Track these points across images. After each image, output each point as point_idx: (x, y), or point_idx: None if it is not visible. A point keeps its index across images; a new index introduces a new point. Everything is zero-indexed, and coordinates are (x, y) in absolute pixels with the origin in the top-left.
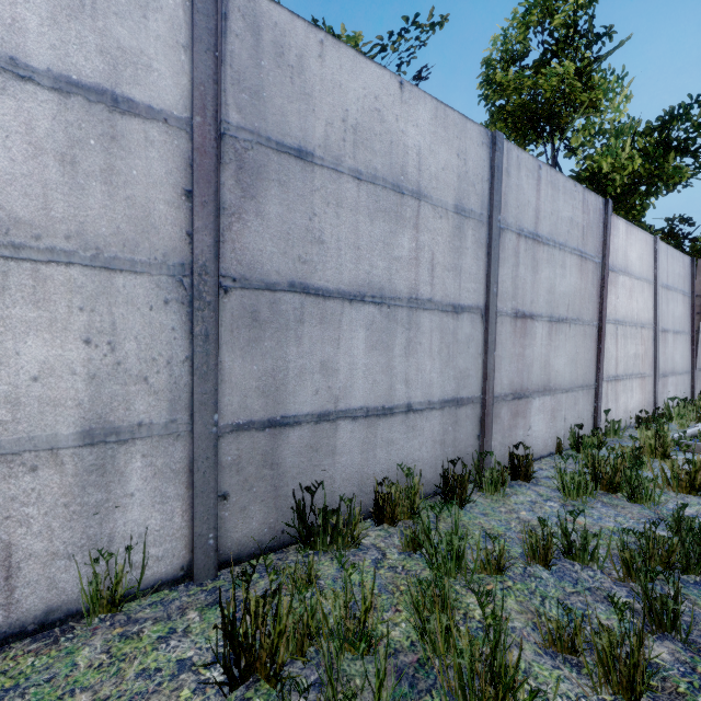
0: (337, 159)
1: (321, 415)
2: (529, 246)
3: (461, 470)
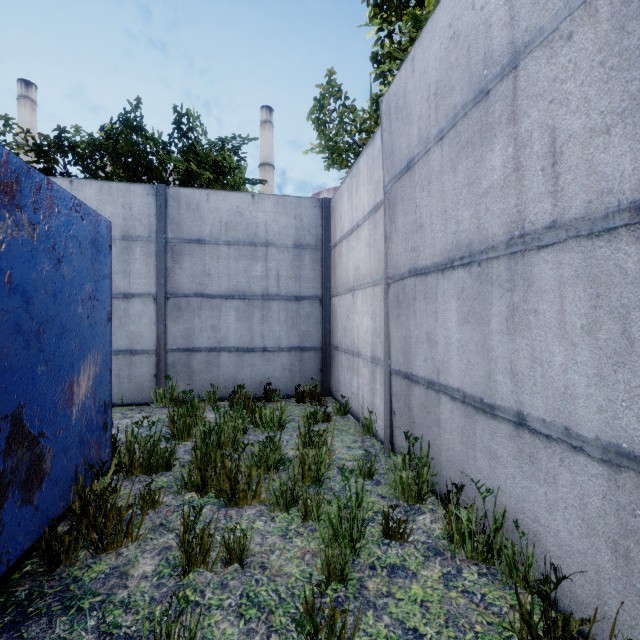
0: (426, 141)
1: (429, 382)
2: None
3: None
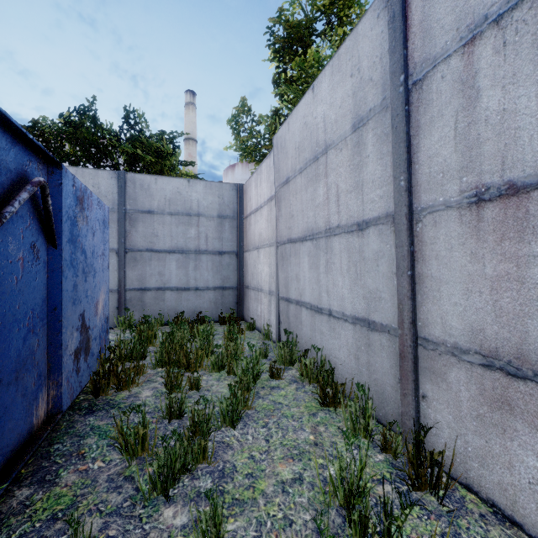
0: (295, 171)
1: (297, 301)
2: (518, 25)
3: (379, 404)
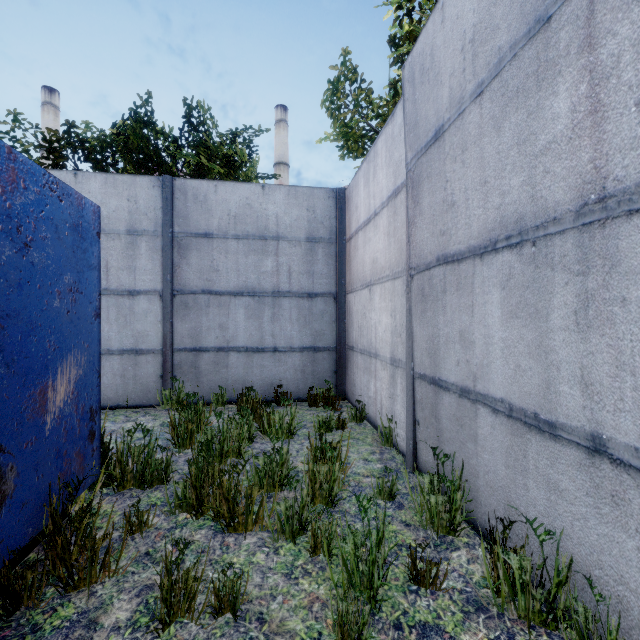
0: (460, 101)
1: (462, 390)
2: None
3: None
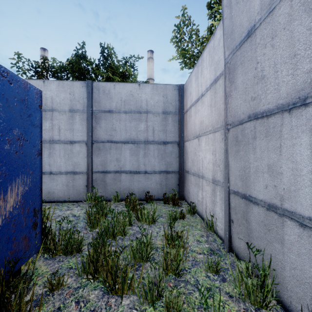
0: (270, 3)
1: (270, 205)
2: None
3: None
